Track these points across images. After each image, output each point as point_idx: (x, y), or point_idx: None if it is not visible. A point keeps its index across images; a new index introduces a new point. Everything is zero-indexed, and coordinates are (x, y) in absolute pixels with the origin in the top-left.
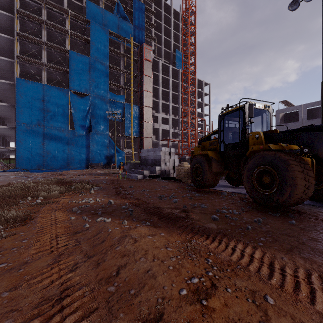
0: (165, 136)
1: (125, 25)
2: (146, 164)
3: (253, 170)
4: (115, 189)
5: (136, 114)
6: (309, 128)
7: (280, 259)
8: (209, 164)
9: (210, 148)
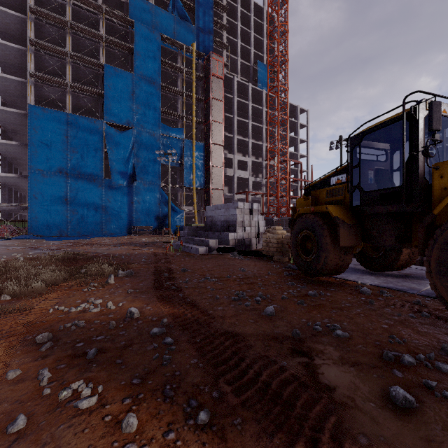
0: (243, 187)
1: (184, 27)
2: (213, 229)
3: None
4: (156, 275)
5: (200, 156)
6: None
7: None
8: (331, 232)
9: (328, 200)
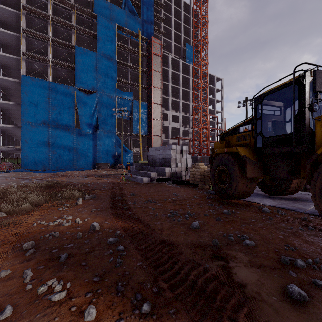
0: (175, 135)
1: (133, 19)
2: (154, 164)
3: None
4: (112, 198)
5: (144, 112)
6: None
7: None
8: (240, 167)
9: (238, 144)
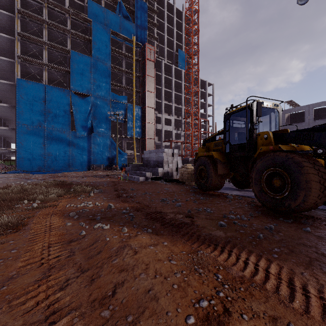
0: (168, 137)
1: (127, 25)
2: (148, 165)
3: (262, 173)
4: (116, 192)
5: (138, 115)
6: (322, 127)
7: (300, 274)
8: (214, 166)
9: (215, 149)
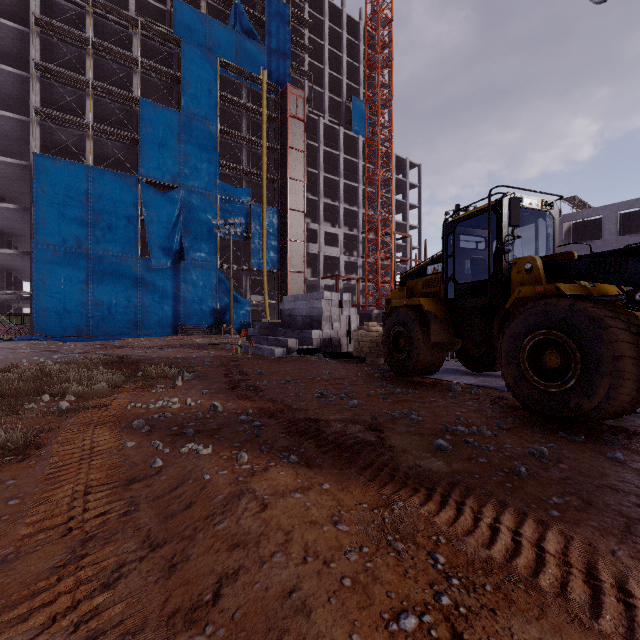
0: (331, 270)
1: (251, 48)
2: (292, 325)
3: (522, 340)
4: (228, 378)
5: (273, 226)
6: None
7: (610, 555)
8: (423, 327)
9: (424, 292)
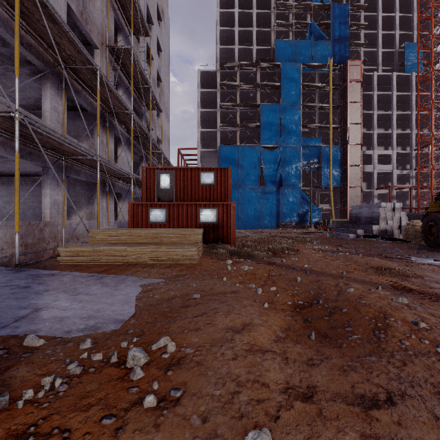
0: (384, 181)
1: (320, 46)
2: (357, 222)
3: None
4: (333, 243)
5: (337, 158)
6: None
7: None
8: None
9: None
